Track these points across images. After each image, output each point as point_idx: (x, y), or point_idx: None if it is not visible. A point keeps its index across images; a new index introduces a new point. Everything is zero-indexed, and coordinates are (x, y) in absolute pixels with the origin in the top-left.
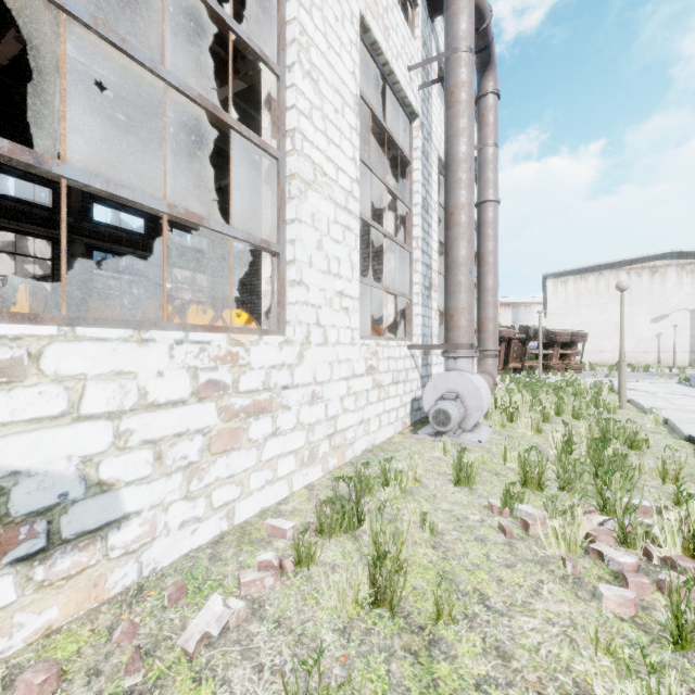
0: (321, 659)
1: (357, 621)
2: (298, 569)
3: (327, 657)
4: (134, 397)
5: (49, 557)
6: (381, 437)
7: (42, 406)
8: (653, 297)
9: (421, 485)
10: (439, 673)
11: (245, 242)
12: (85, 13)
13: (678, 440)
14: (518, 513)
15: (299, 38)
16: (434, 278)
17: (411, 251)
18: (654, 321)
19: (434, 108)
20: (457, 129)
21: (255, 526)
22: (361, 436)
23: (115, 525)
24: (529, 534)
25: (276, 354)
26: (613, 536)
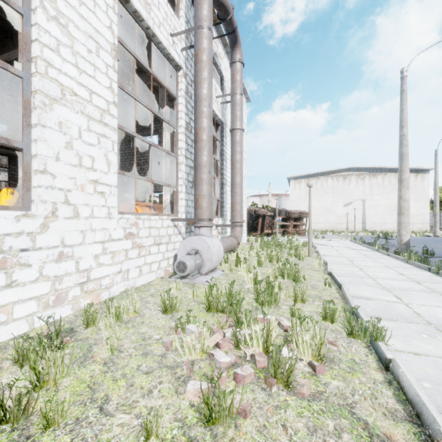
0: None
1: None
2: None
3: None
4: None
5: None
6: (142, 281)
7: None
8: (344, 192)
9: (140, 315)
10: None
11: None
12: None
13: (325, 274)
14: (187, 331)
15: None
16: None
17: (176, 157)
18: (345, 206)
19: None
20: (200, 79)
21: None
22: (119, 281)
23: None
24: (183, 346)
25: (11, 225)
26: (231, 343)
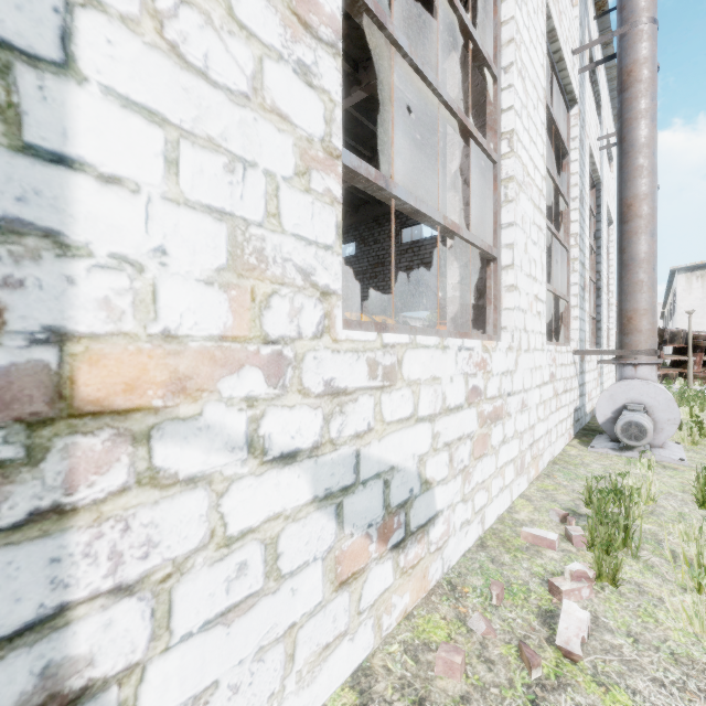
0: None
1: None
2: (598, 583)
3: None
4: (440, 402)
5: (405, 546)
6: (557, 448)
7: (402, 408)
8: None
9: (655, 505)
10: None
11: (477, 249)
12: (406, 44)
13: None
14: None
15: (515, 37)
16: (586, 277)
17: (568, 249)
18: None
19: (586, 91)
20: (638, 111)
21: (506, 533)
22: (546, 446)
23: (432, 521)
24: None
25: (504, 360)
26: None
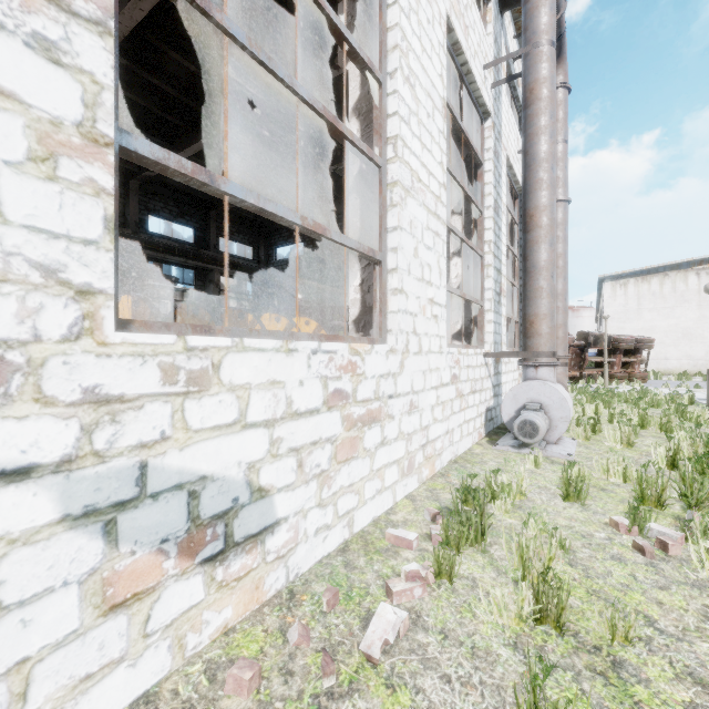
0: (506, 674)
1: (525, 637)
2: (438, 581)
3: (511, 672)
4: (283, 406)
5: (226, 559)
6: (462, 447)
7: (221, 414)
8: None
9: (527, 499)
10: (638, 697)
11: (355, 251)
12: (243, 35)
13: None
14: (648, 532)
15: (400, 44)
16: (503, 283)
17: (483, 255)
18: None
19: (503, 106)
20: (538, 127)
21: (374, 535)
22: (446, 446)
23: (270, 529)
24: (669, 555)
25: (383, 363)
26: None
